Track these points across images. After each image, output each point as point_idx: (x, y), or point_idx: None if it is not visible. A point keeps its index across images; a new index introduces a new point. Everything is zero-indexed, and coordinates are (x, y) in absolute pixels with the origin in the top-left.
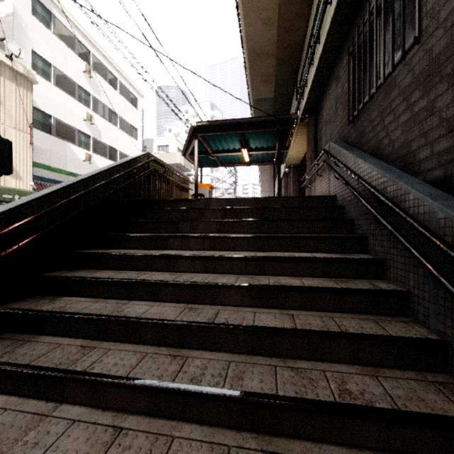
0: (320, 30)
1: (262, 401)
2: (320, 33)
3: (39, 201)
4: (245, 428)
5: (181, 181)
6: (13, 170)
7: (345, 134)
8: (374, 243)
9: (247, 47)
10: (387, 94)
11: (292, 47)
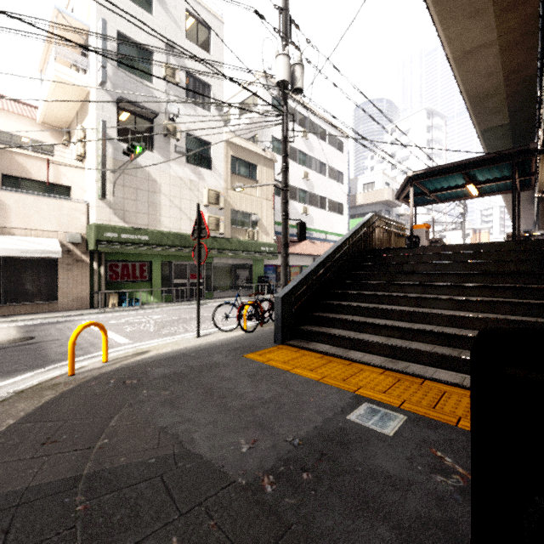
0: (540, 89)
1: (451, 333)
2: (543, 87)
3: (330, 255)
4: (443, 345)
5: (397, 229)
6: (265, 229)
7: None
8: None
9: (468, 96)
10: None
11: (525, 80)
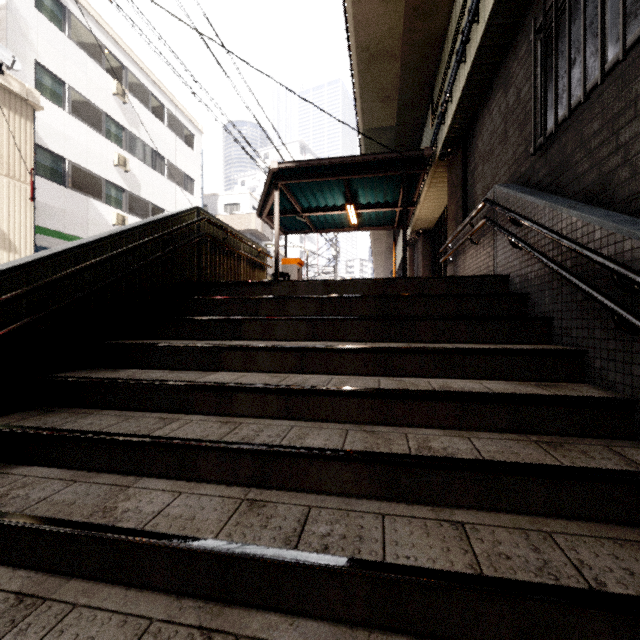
0: None
1: None
2: (479, 5)
3: None
4: None
5: (253, 253)
6: (5, 238)
7: (523, 171)
8: (606, 366)
9: (357, 42)
10: (627, 84)
11: (427, 42)
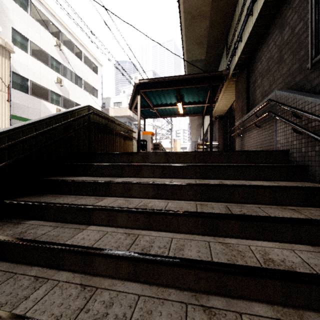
0: None
1: None
2: None
3: None
4: None
5: (124, 131)
6: None
7: (297, 81)
8: None
9: (184, 8)
10: None
11: (225, 7)
